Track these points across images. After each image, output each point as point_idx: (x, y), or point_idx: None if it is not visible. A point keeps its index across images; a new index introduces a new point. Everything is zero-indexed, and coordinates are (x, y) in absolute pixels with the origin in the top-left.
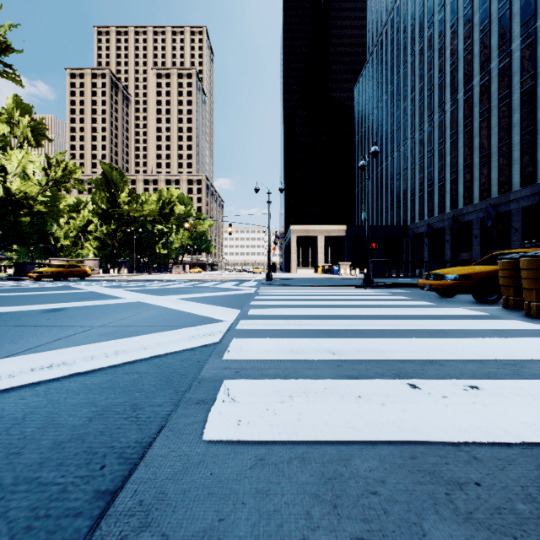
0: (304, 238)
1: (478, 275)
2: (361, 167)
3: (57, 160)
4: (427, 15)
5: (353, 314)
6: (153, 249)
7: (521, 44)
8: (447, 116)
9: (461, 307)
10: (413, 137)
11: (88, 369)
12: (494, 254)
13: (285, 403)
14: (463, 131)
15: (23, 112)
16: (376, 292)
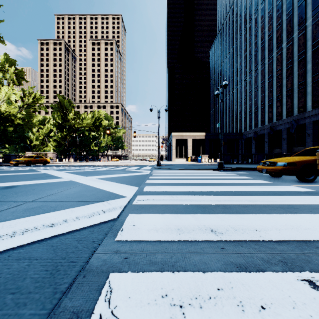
0: (180, 140)
1: (301, 163)
2: (216, 95)
3: (29, 92)
4: (254, 6)
5: (219, 190)
6: (89, 147)
7: (312, 22)
8: (266, 67)
9: (291, 185)
10: (245, 80)
11: None
12: (308, 148)
13: None
14: (276, 75)
15: (10, 64)
16: (228, 173)
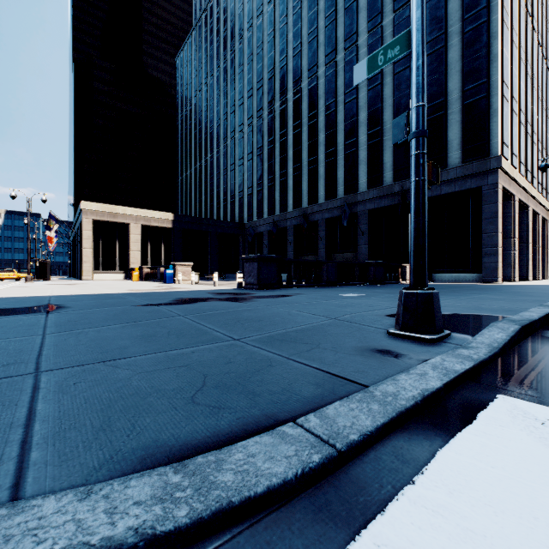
0: (106, 225)
1: None
2: None
3: None
4: None
5: None
6: None
7: (368, 40)
8: (290, 105)
9: None
10: (251, 124)
11: None
12: None
13: None
14: (308, 123)
15: None
16: None
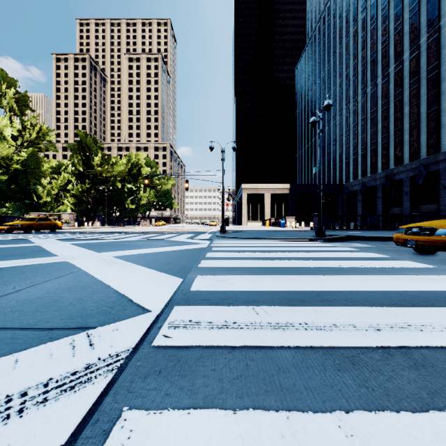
0: (253, 195)
1: None
2: (312, 123)
3: (31, 123)
4: (360, 1)
5: (350, 289)
6: (123, 205)
7: None
8: (379, 88)
9: None
10: (348, 108)
11: None
12: None
13: None
14: (394, 100)
15: (8, 85)
16: (337, 246)
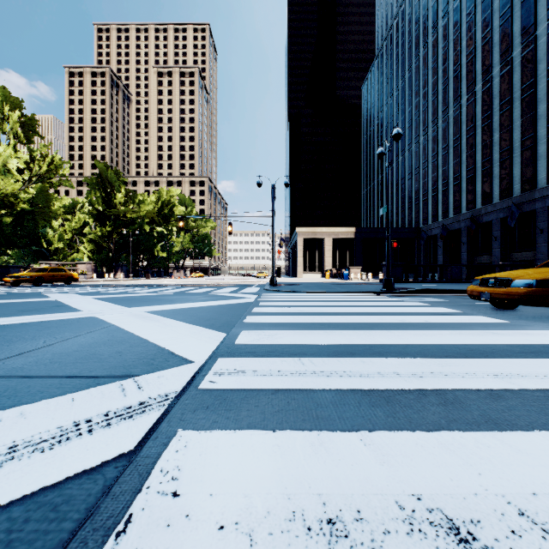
0: (310, 241)
1: None
2: (379, 155)
3: (41, 154)
4: (441, 4)
5: (405, 343)
6: (152, 252)
7: (547, 28)
8: (463, 111)
9: None
10: (426, 134)
11: None
12: None
13: None
14: (481, 125)
15: (11, 106)
16: (406, 301)
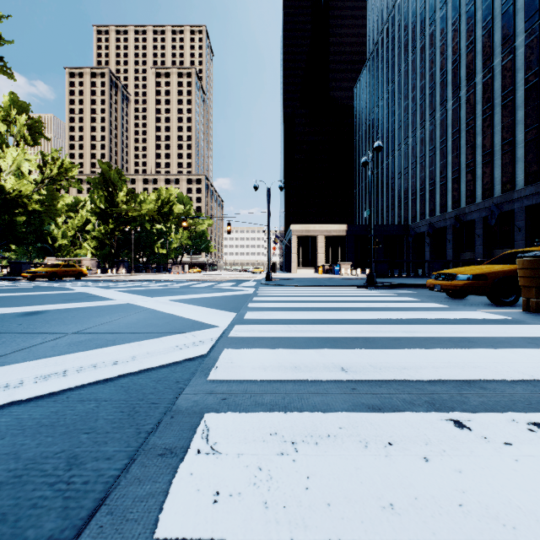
0: (304, 237)
1: (494, 275)
2: (364, 163)
3: (53, 158)
4: (428, 12)
5: (361, 318)
6: (152, 249)
7: (525, 40)
8: (449, 114)
9: (477, 310)
10: (415, 136)
11: (32, 395)
12: (508, 252)
13: (286, 456)
14: (465, 129)
15: (19, 110)
16: (381, 293)
